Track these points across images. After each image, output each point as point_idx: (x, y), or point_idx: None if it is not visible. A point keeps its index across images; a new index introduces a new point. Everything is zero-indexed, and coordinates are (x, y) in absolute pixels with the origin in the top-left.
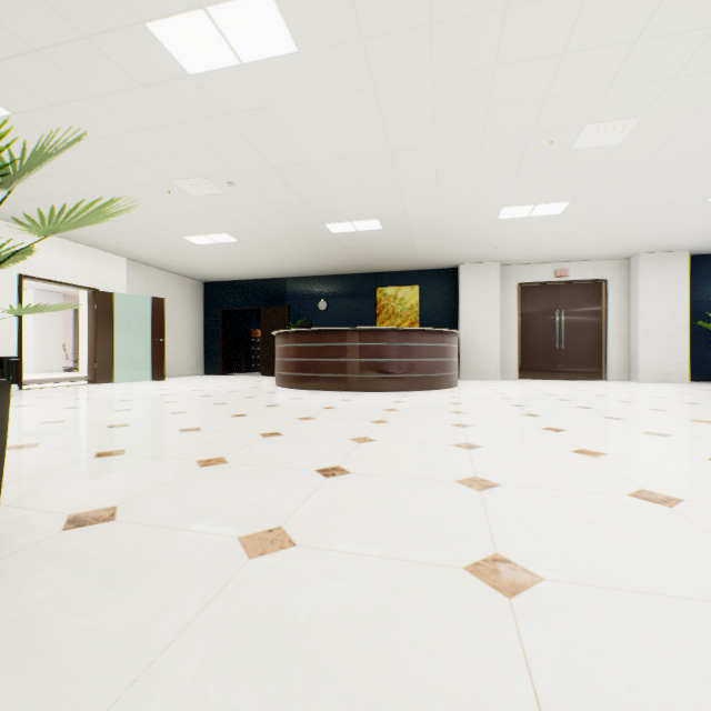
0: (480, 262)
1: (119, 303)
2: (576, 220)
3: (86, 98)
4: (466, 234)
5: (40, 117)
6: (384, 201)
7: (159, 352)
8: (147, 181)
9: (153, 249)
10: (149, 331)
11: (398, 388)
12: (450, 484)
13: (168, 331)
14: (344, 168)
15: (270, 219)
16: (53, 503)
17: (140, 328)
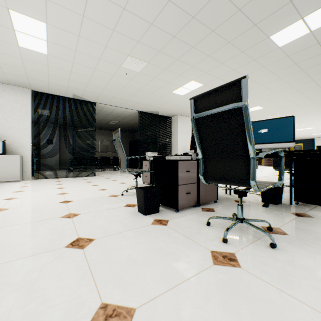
0: None
1: None
2: None
3: None
4: (308, 136)
5: None
6: None
7: None
8: None
9: None
10: None
11: None
12: None
13: None
14: None
15: None
16: None
17: None
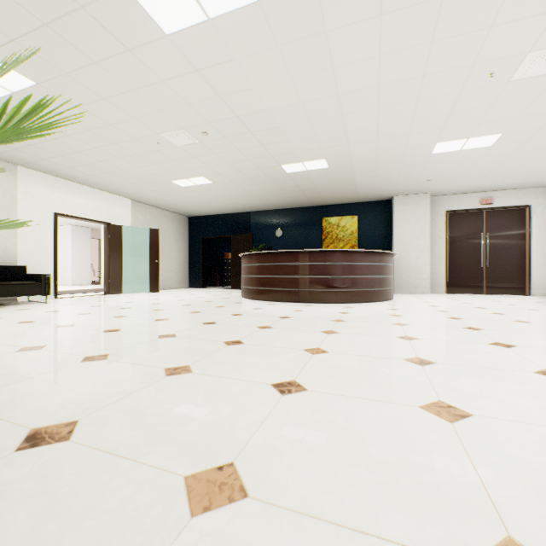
0: (412, 194)
1: (126, 234)
2: (505, 151)
3: (88, 65)
4: (401, 169)
5: (57, 85)
6: (331, 142)
7: (155, 270)
8: (140, 135)
9: (150, 191)
10: (148, 254)
11: (342, 300)
12: (414, 411)
13: (162, 254)
14: (297, 113)
15: (237, 163)
16: (24, 413)
17: (141, 252)
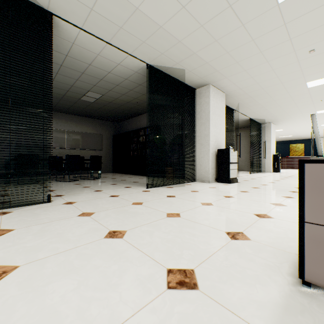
0: None
1: None
2: None
3: None
4: None
5: None
6: (293, 134)
7: None
8: None
9: None
10: None
11: (296, 168)
12: None
13: None
14: (286, 133)
15: None
16: None
17: None
